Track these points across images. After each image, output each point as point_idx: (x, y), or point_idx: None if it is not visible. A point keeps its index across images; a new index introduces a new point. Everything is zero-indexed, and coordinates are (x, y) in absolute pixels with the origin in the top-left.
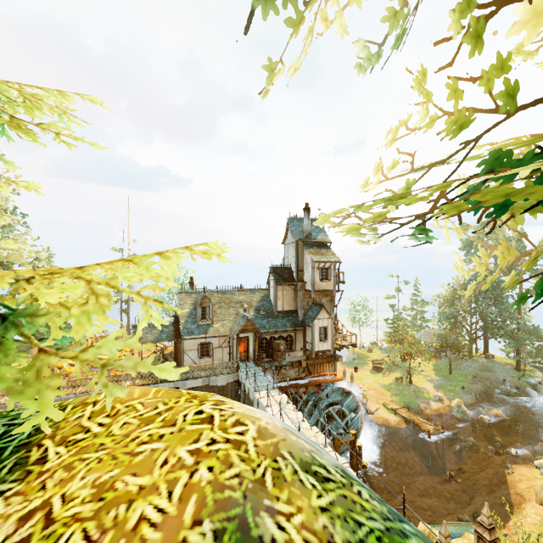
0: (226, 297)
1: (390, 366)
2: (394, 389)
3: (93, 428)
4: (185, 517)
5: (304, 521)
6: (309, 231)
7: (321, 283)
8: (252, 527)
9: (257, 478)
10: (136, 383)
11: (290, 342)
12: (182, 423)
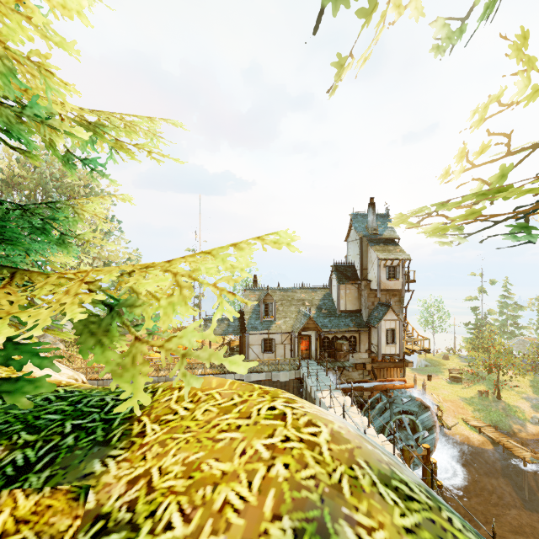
0: (288, 295)
1: (472, 378)
2: (477, 403)
3: (180, 411)
4: (265, 510)
5: (387, 538)
6: (374, 227)
7: (387, 282)
8: (331, 533)
9: (333, 483)
10: (206, 371)
11: (353, 343)
12: (257, 417)
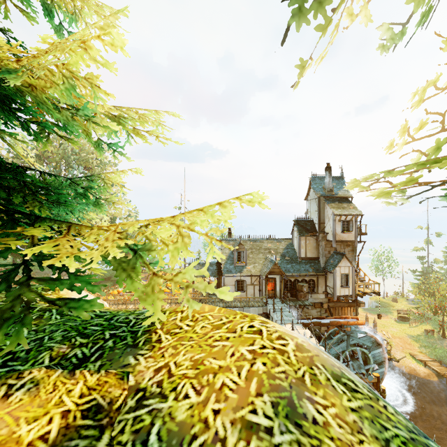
0: (257, 244)
1: (418, 318)
2: (424, 340)
3: (184, 327)
4: (251, 390)
5: (337, 413)
6: (330, 187)
7: (342, 234)
8: (297, 406)
9: (298, 376)
10: None
11: (312, 285)
12: (240, 332)
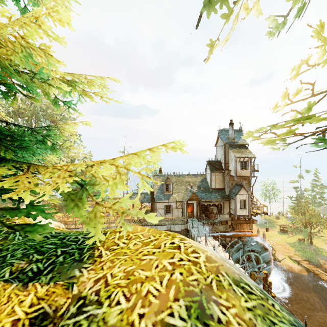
0: (180, 179)
1: (294, 230)
2: (297, 246)
3: (120, 244)
4: (170, 296)
5: (237, 312)
6: (233, 137)
7: (241, 171)
8: (206, 308)
9: (207, 283)
10: (131, 224)
11: (220, 208)
12: (164, 248)
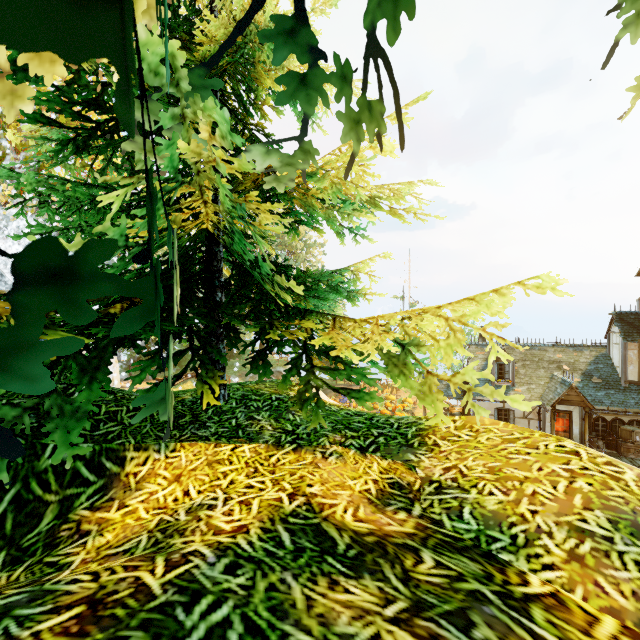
0: (533, 354)
1: None
2: None
3: (463, 436)
4: (574, 503)
5: None
6: None
7: None
8: None
9: None
10: None
11: None
12: (545, 449)
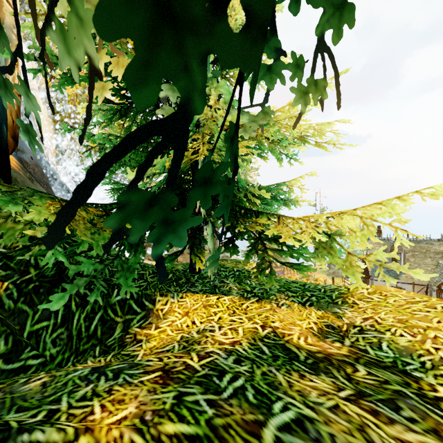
0: (421, 246)
1: None
2: None
3: (375, 298)
4: None
5: None
6: None
7: None
8: None
9: None
10: None
11: None
12: (442, 309)
